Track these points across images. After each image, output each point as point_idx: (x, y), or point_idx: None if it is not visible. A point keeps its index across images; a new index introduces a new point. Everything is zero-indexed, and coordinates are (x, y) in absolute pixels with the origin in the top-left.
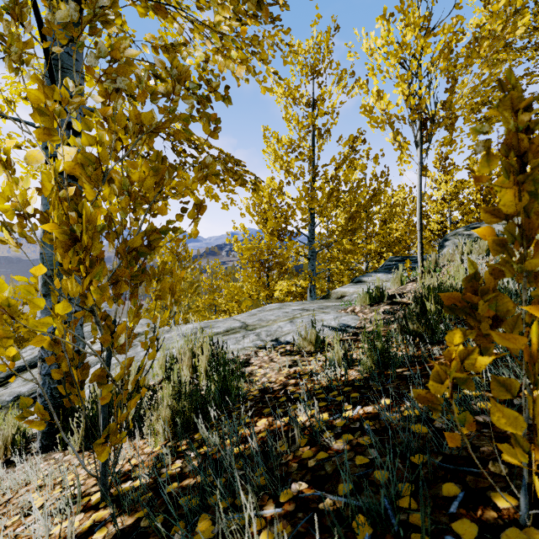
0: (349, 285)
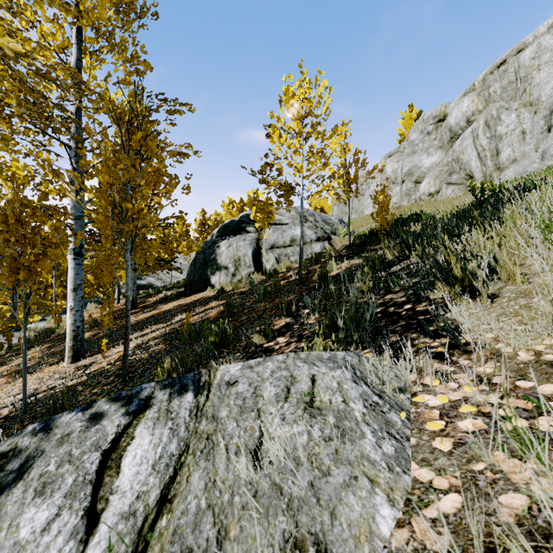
0: (35, 323)
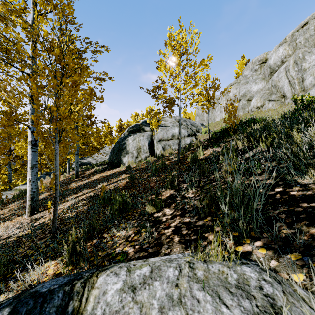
0: (21, 185)
